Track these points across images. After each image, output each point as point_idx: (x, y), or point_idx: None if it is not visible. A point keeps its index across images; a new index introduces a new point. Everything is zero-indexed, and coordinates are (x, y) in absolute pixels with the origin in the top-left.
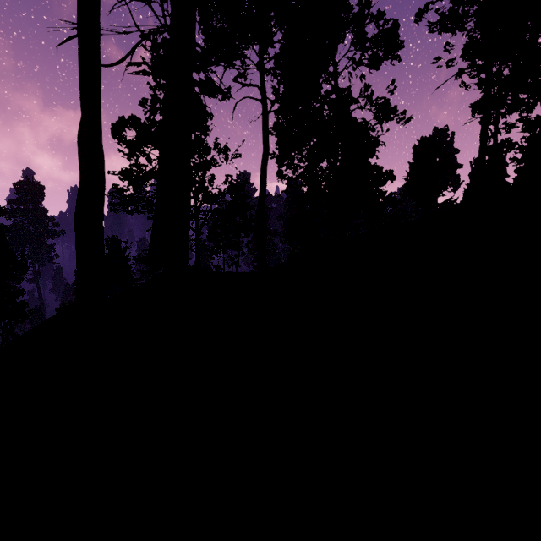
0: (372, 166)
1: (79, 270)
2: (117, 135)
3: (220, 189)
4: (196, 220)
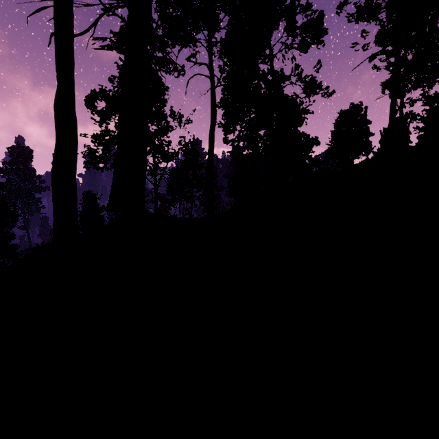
0: (301, 133)
1: (55, 217)
2: (89, 105)
3: (175, 150)
4: (155, 175)
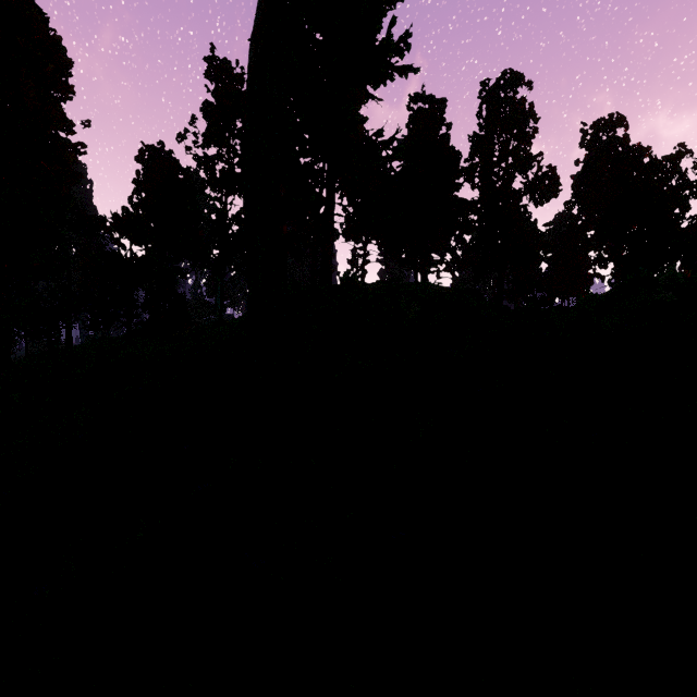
0: None
1: None
2: None
3: None
4: None
